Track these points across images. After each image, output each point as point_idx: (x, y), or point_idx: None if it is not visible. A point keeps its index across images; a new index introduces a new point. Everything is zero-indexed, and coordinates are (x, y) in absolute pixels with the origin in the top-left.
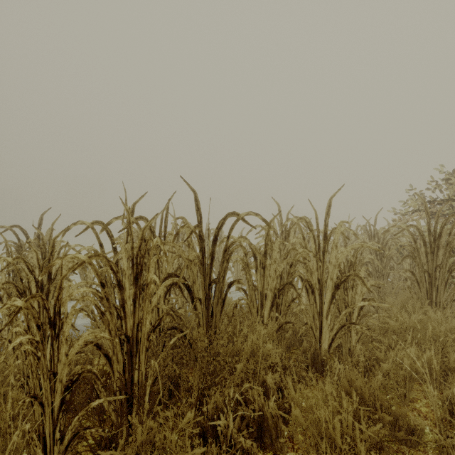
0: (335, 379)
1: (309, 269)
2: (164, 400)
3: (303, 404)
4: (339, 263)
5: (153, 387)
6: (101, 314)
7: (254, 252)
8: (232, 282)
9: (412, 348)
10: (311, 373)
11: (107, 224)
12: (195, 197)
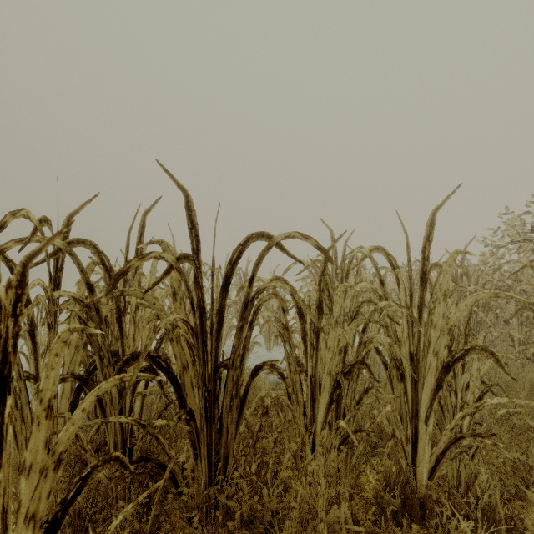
0: None
1: (392, 333)
2: None
3: None
4: (450, 325)
5: None
6: None
7: (299, 306)
8: (258, 366)
9: None
10: (403, 526)
11: None
12: (186, 203)
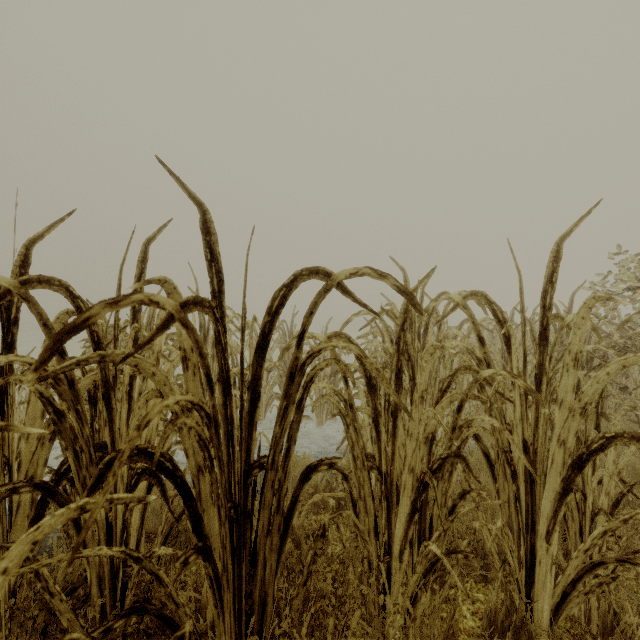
0: None
1: (497, 412)
2: None
3: None
4: (585, 402)
5: None
6: None
7: (368, 375)
8: (311, 466)
9: None
10: None
11: None
12: (203, 222)
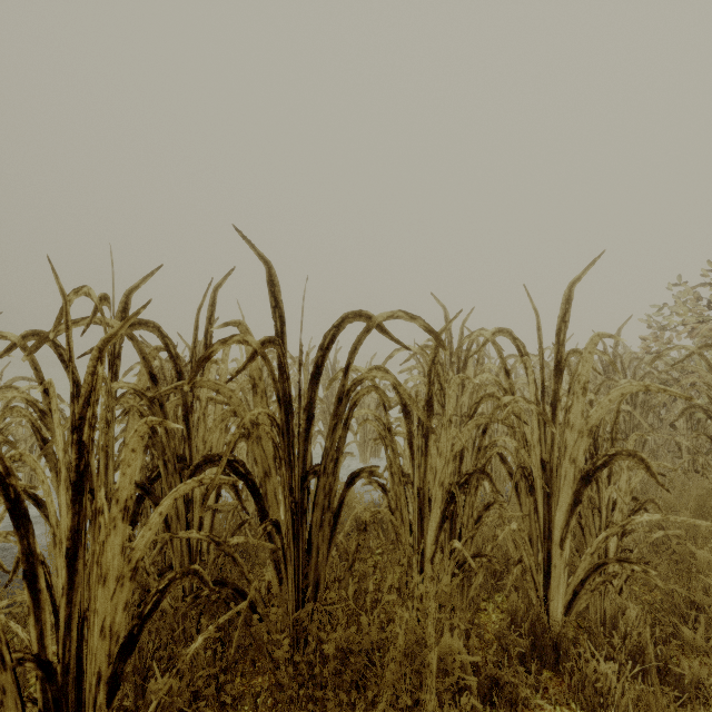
0: None
1: (520, 436)
2: None
3: None
4: (591, 426)
5: None
6: None
7: (404, 402)
8: (355, 473)
9: None
10: (532, 672)
11: (46, 336)
12: (269, 276)
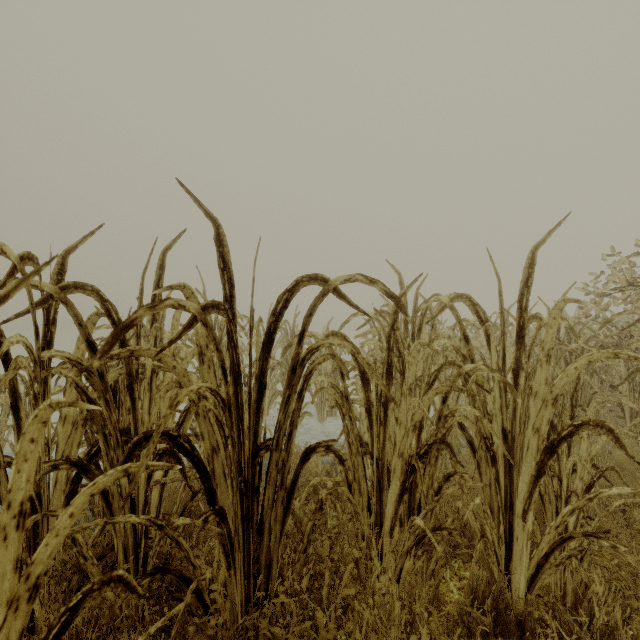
0: None
1: (480, 404)
2: None
3: None
4: (556, 394)
5: None
6: None
7: (362, 370)
8: (310, 448)
9: None
10: None
11: None
12: (216, 236)
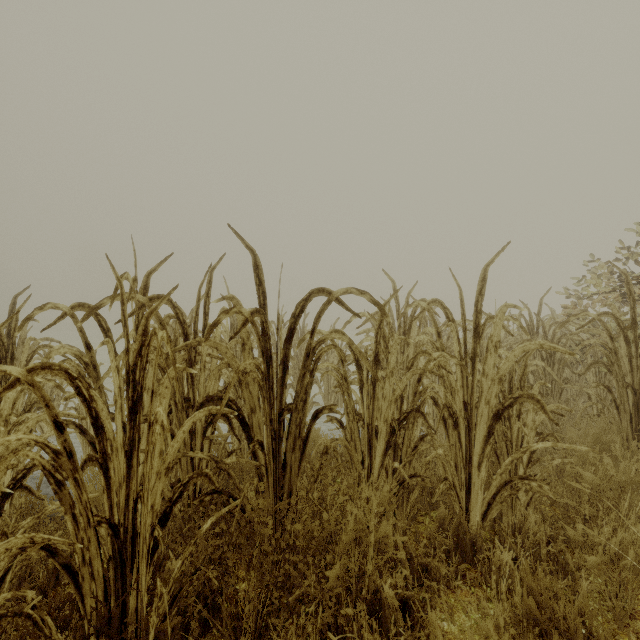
0: (503, 585)
1: (448, 384)
2: (191, 639)
3: (445, 628)
4: (501, 375)
5: (165, 625)
6: (55, 485)
7: (357, 358)
8: (319, 410)
9: (637, 526)
10: (454, 563)
11: (94, 308)
12: (254, 262)
